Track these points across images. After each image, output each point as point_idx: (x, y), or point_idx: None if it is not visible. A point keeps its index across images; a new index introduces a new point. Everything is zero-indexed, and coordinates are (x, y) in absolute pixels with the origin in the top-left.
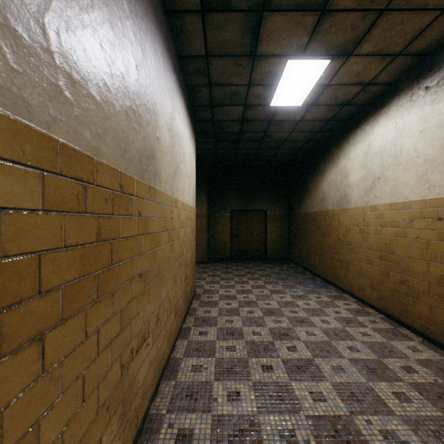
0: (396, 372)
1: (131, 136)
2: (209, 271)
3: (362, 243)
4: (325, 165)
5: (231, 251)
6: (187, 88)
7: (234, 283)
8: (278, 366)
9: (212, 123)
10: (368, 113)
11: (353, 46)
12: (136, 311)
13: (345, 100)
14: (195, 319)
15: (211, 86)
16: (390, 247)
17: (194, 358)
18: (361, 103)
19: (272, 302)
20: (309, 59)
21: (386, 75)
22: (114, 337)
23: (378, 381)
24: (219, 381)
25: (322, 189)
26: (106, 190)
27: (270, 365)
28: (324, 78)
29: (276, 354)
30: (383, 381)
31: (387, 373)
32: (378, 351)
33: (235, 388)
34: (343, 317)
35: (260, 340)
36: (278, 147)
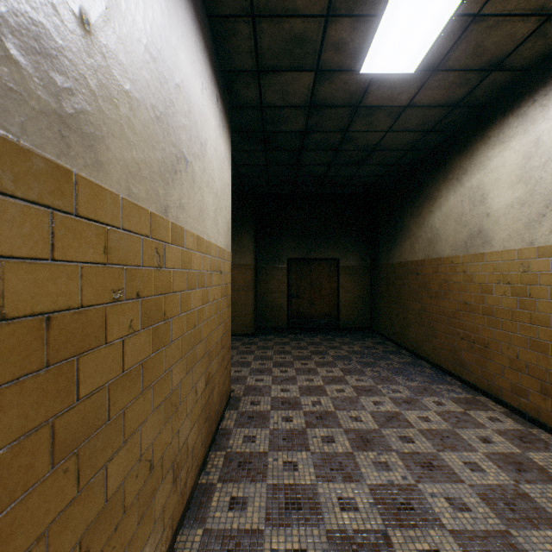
0: None
1: None
2: (256, 350)
3: (519, 312)
4: (437, 186)
5: (288, 318)
6: (211, 24)
7: (294, 373)
8: None
9: (260, 111)
10: (533, 83)
11: None
12: None
13: (497, 57)
14: (226, 460)
15: (256, 19)
16: None
17: None
18: (523, 64)
19: (363, 415)
20: None
21: None
22: None
23: None
24: None
25: (433, 224)
26: None
27: None
28: None
29: None
30: None
31: None
32: None
33: None
34: (502, 453)
35: (358, 529)
36: (361, 161)
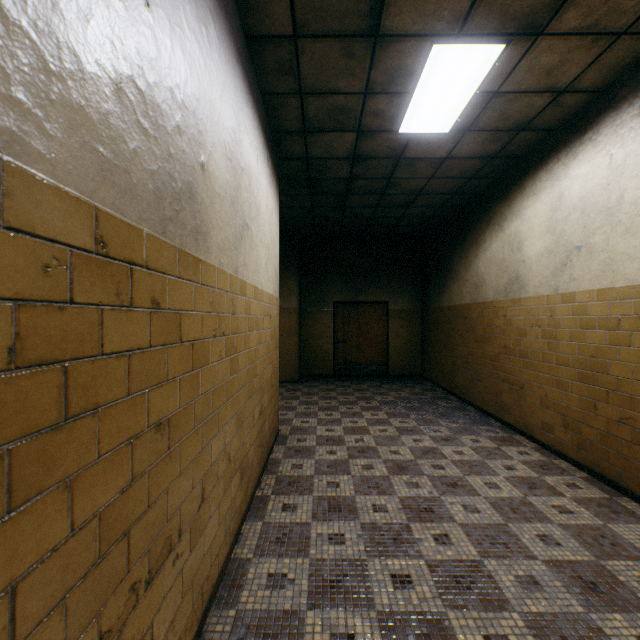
0: (634, 589)
1: (132, 140)
2: (300, 396)
3: (547, 354)
4: (482, 231)
5: (334, 364)
6: (264, 99)
7: (339, 416)
8: (421, 577)
9: (305, 162)
10: (558, 143)
11: (548, 15)
12: (146, 501)
13: (522, 121)
14: (277, 480)
15: (304, 95)
16: (599, 361)
17: (272, 559)
18: (548, 126)
19: (401, 450)
20: (469, 42)
21: (595, 75)
22: (75, 582)
23: (606, 611)
24: (316, 609)
25: (478, 268)
26: (47, 243)
27: (406, 575)
28: (491, 79)
29: (416, 551)
30: (615, 610)
31: (619, 592)
32: (593, 544)
33: (345, 625)
34: (520, 477)
35: (386, 523)
36: (408, 204)
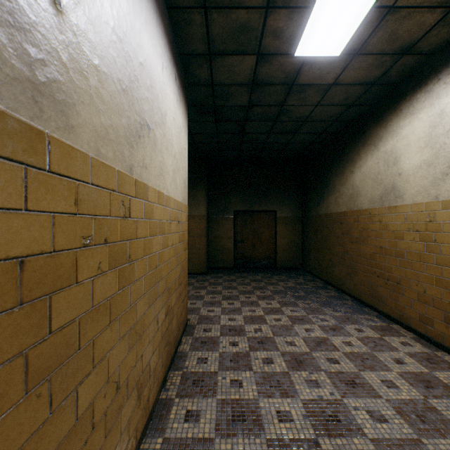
0: None
1: None
2: (208, 286)
3: (426, 255)
4: (357, 151)
5: (235, 259)
6: (170, 15)
7: (240, 305)
8: None
9: (211, 88)
10: (438, 65)
11: None
12: None
13: (408, 43)
14: (183, 378)
15: (208, 10)
16: None
17: None
18: (429, 49)
19: (296, 341)
20: None
21: None
22: None
23: None
24: None
25: (354, 182)
26: None
27: None
28: None
29: None
30: None
31: None
32: None
33: None
34: (413, 373)
35: (293, 438)
36: (295, 130)
